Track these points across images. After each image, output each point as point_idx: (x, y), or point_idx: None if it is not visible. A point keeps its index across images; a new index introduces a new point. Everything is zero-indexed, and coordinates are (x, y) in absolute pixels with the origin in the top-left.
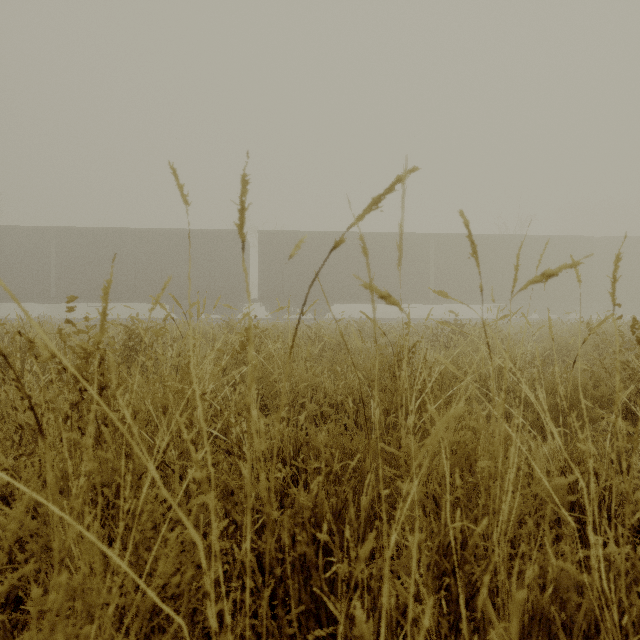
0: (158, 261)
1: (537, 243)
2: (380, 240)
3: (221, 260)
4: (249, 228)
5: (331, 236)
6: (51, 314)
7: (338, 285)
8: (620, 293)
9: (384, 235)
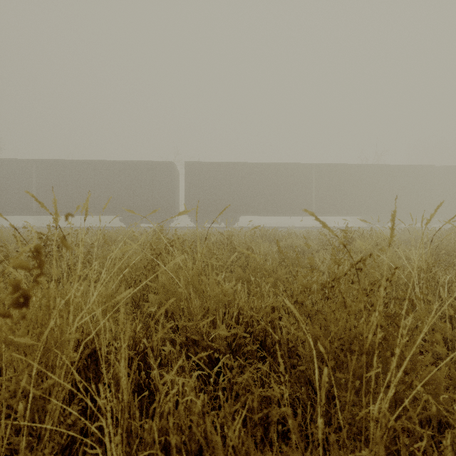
0: (111, 184)
1: (393, 170)
2: (275, 168)
3: (157, 183)
4: (179, 161)
5: (239, 165)
6: (37, 224)
7: (244, 202)
8: (455, 208)
9: (278, 165)
